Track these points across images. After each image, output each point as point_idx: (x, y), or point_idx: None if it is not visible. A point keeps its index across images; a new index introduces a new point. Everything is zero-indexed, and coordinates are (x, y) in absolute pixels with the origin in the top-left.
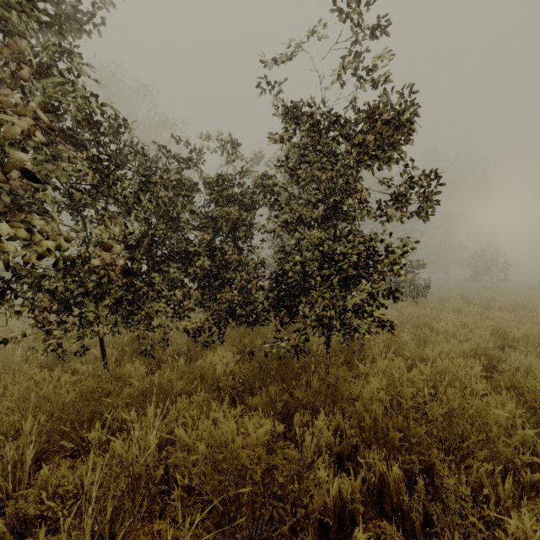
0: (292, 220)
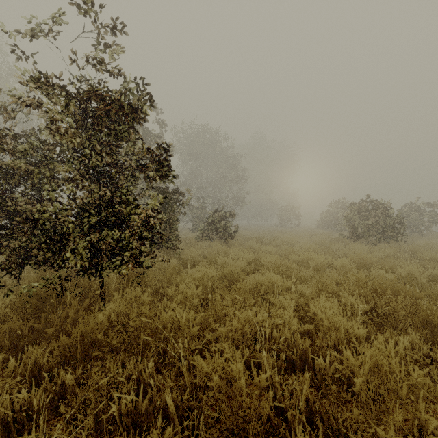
0: (73, 176)
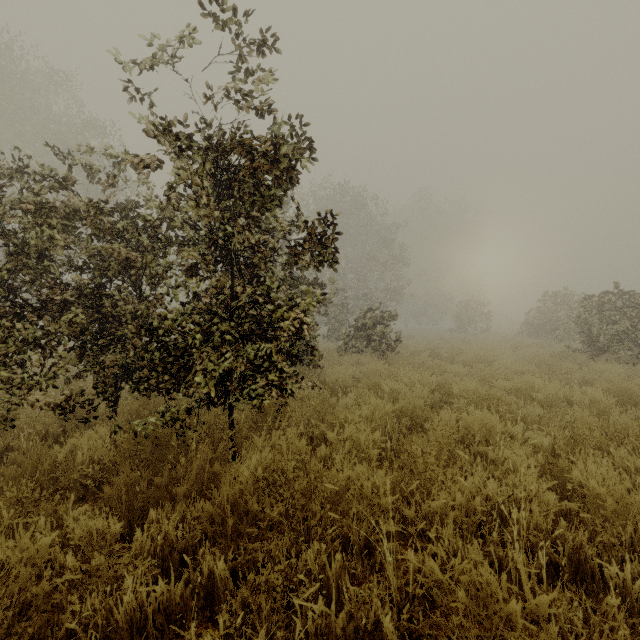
0: (191, 264)
